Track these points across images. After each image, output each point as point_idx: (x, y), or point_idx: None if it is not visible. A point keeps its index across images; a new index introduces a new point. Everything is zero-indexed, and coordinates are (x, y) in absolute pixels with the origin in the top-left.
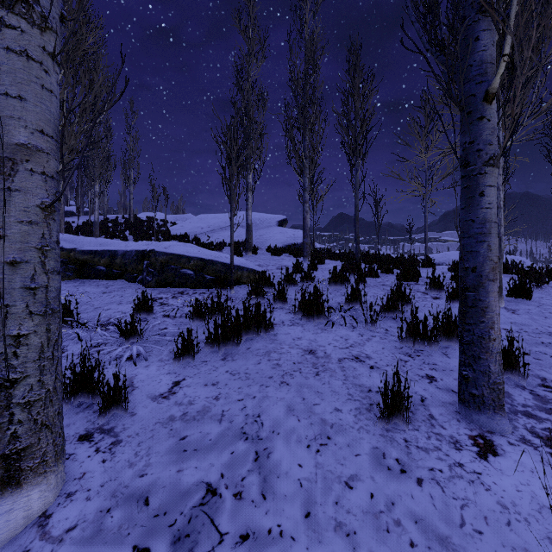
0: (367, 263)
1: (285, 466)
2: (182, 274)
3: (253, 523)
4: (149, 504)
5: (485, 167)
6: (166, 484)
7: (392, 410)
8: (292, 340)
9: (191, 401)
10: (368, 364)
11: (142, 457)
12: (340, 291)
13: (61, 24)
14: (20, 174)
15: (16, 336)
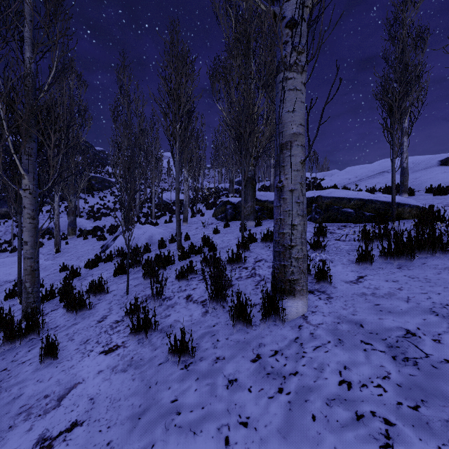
0: None
1: None
2: (343, 212)
3: None
4: (364, 327)
5: None
6: (372, 322)
7: None
8: None
9: (376, 287)
10: None
11: (350, 307)
12: None
13: (307, 66)
14: (293, 148)
15: (293, 225)
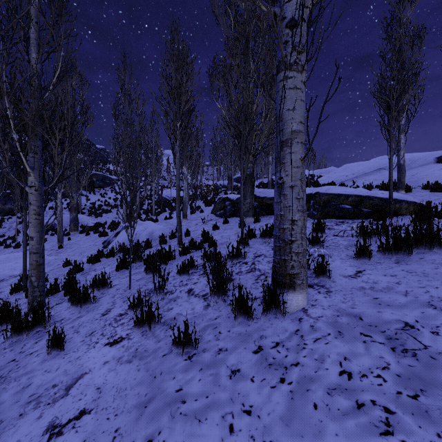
0: None
1: None
2: (341, 209)
3: None
4: (363, 320)
5: None
6: (371, 315)
7: None
8: None
9: (374, 282)
10: None
11: (349, 300)
12: None
13: (306, 65)
14: (293, 145)
15: (293, 220)
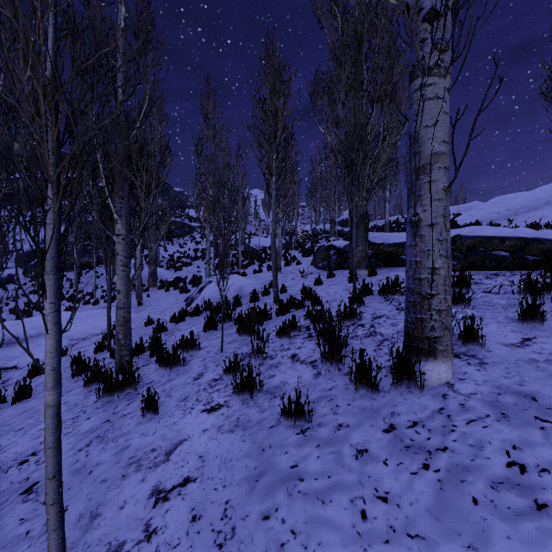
0: None
1: None
2: (493, 256)
3: None
4: (537, 401)
5: None
6: (550, 395)
7: None
8: None
9: (551, 353)
10: None
11: (514, 375)
12: None
13: (451, 66)
14: (433, 171)
15: (433, 269)
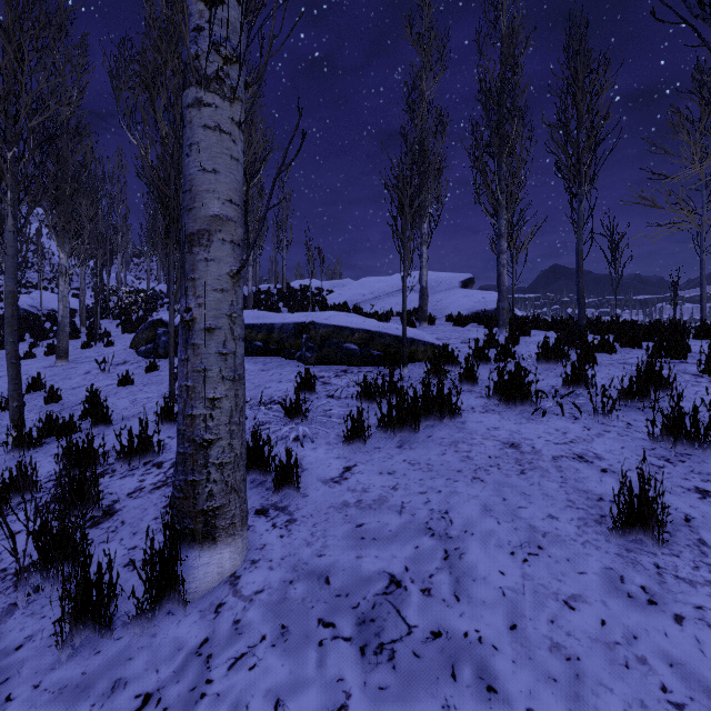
0: (598, 334)
1: (482, 570)
2: (345, 350)
3: (445, 622)
4: (330, 584)
5: None
6: (346, 567)
7: (636, 525)
8: (486, 430)
9: (365, 488)
10: (598, 466)
11: (319, 538)
12: (554, 371)
13: (245, 91)
14: (214, 244)
15: (212, 399)
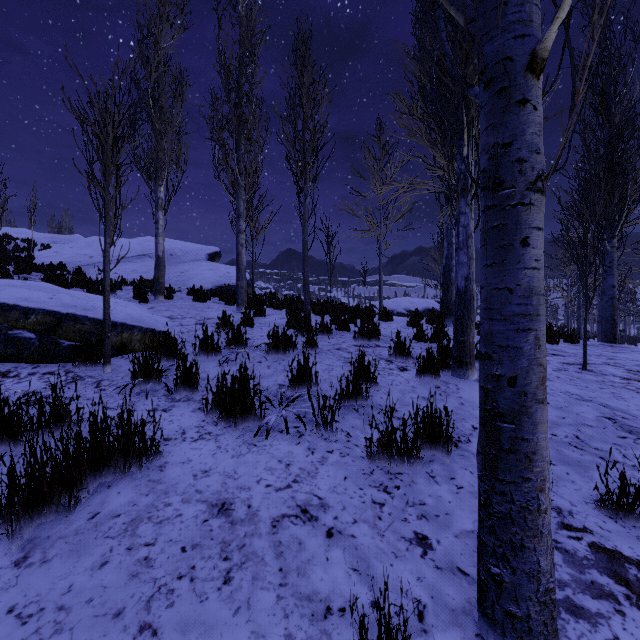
0: (319, 314)
1: None
2: (12, 339)
3: None
4: None
5: (530, 193)
6: None
7: None
8: (192, 478)
9: None
10: (324, 525)
11: None
12: (282, 363)
13: None
14: None
15: None
